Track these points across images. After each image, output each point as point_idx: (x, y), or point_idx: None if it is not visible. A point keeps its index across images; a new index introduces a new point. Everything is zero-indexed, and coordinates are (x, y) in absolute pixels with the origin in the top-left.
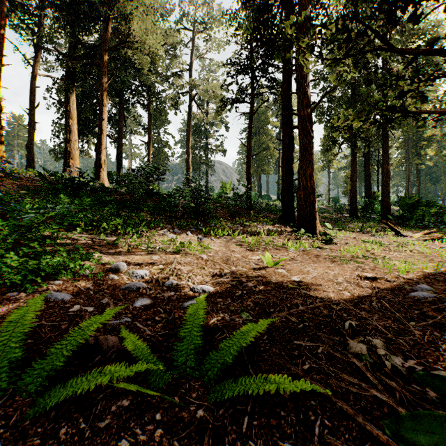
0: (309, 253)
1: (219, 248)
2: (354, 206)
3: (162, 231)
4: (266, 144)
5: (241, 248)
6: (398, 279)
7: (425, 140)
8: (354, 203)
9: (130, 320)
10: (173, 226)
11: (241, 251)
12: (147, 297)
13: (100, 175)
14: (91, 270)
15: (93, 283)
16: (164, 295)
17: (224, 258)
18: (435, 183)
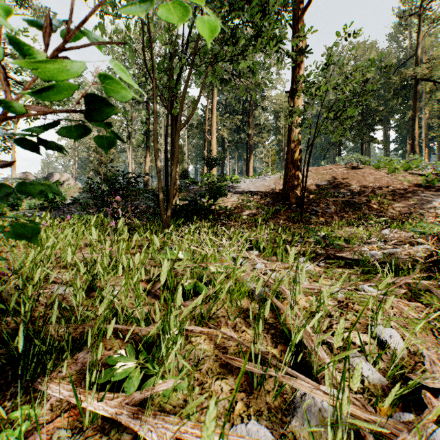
0: None
1: None
2: None
3: None
4: None
5: None
6: None
7: None
8: None
9: None
10: None
11: None
12: None
13: None
14: None
15: None
16: None
17: None
18: None
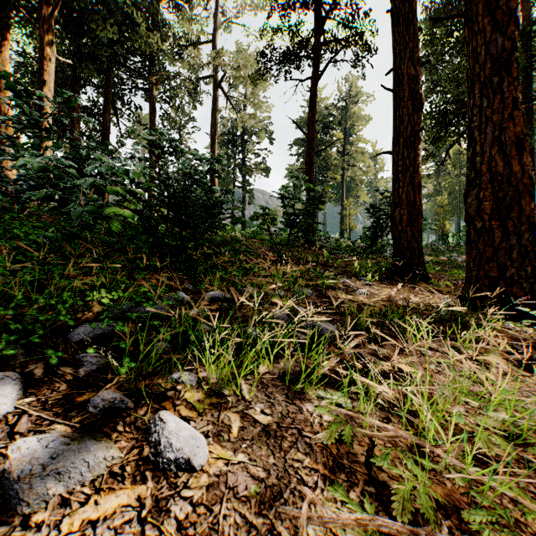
0: None
1: None
2: None
3: None
4: (325, 160)
5: None
6: None
7: None
8: None
9: None
10: None
11: None
12: None
13: None
14: None
15: None
16: None
17: None
18: None
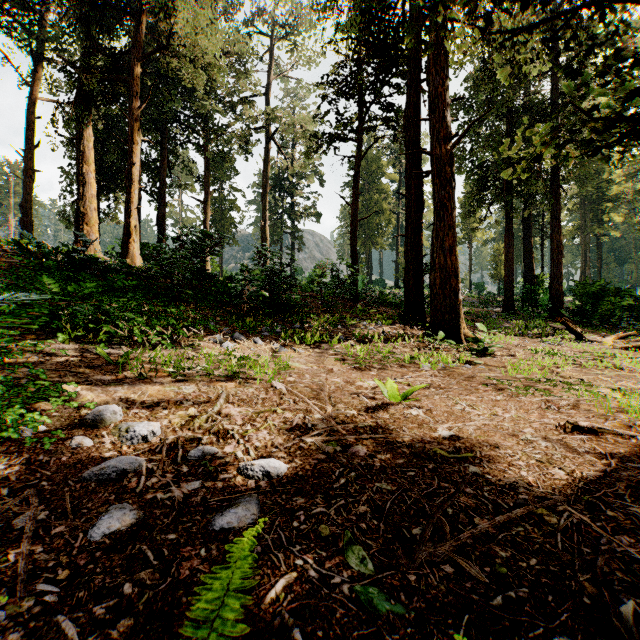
0: (455, 372)
1: (306, 366)
2: (510, 296)
3: (213, 337)
4: (379, 205)
5: (343, 365)
6: (634, 431)
7: (609, 200)
8: (510, 291)
9: (53, 598)
10: (234, 327)
11: (343, 370)
12: (133, 501)
13: (129, 249)
14: (37, 428)
15: (25, 463)
16: (173, 496)
17: (313, 386)
18: (622, 263)
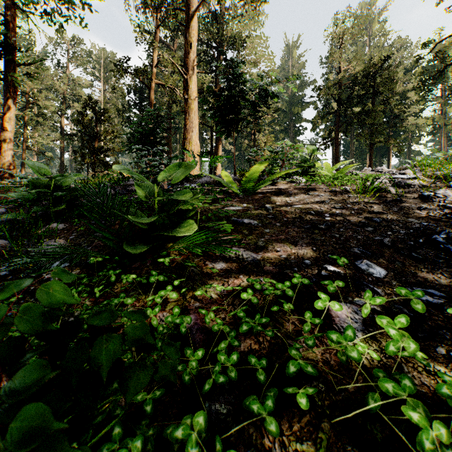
0: None
1: None
2: None
3: None
4: None
5: None
6: None
7: None
8: None
9: None
10: None
11: None
12: None
13: None
14: None
15: None
16: None
17: None
18: None
